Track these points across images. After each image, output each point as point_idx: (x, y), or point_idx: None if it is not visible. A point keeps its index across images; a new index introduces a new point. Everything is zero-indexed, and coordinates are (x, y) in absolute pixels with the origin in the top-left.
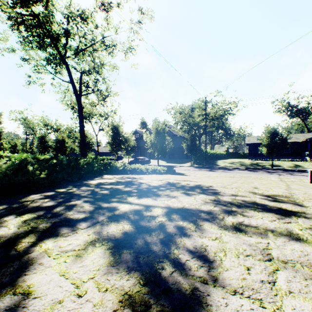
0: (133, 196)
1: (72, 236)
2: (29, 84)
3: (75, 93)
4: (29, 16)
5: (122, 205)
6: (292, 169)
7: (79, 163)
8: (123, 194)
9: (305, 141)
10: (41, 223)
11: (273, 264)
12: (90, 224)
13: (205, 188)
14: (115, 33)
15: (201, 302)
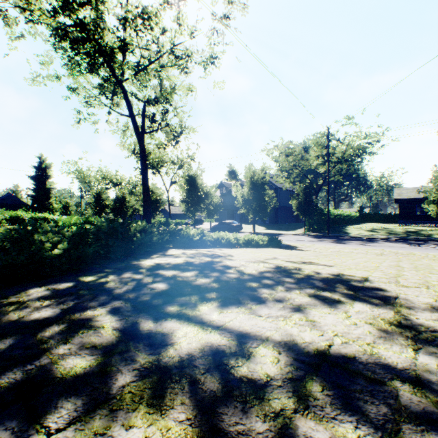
0: (209, 301)
1: None
2: (79, 122)
3: (135, 131)
4: (75, 27)
5: (183, 328)
6: None
7: (128, 230)
8: (191, 294)
9: None
10: None
11: None
12: (84, 405)
13: (358, 285)
14: (190, 37)
15: None
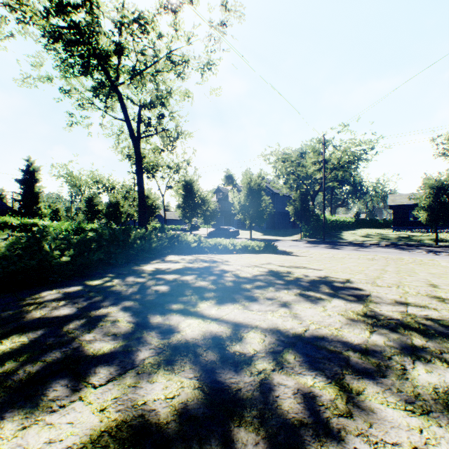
0: (208, 300)
1: (65, 412)
2: (71, 125)
3: (131, 135)
4: (68, 28)
5: (187, 320)
6: None
7: (128, 236)
8: (192, 295)
9: None
10: (25, 361)
11: None
12: (116, 370)
13: (339, 286)
14: (187, 43)
15: None
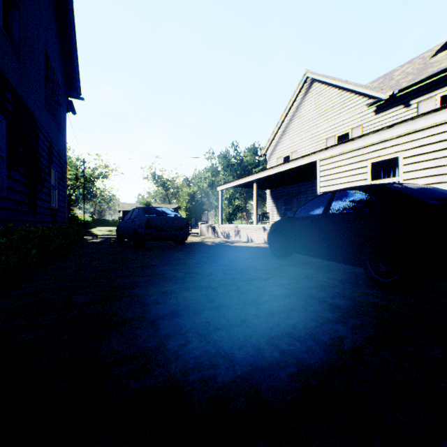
0: None
1: None
2: None
3: None
4: None
5: None
6: None
7: None
8: None
9: None
10: None
11: None
12: None
13: None
14: None
15: None
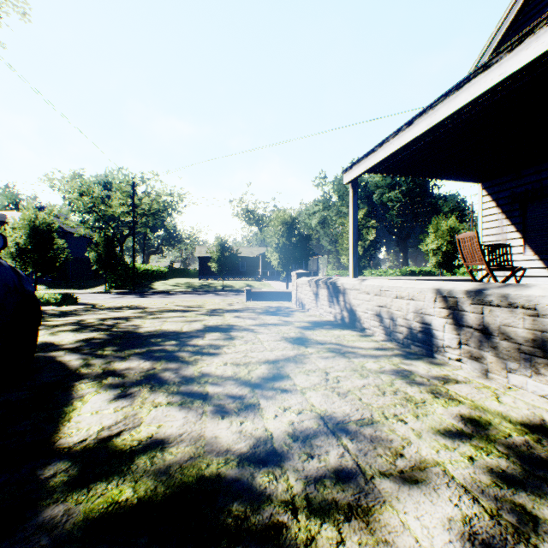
0: (52, 318)
1: None
2: None
3: None
4: None
5: (49, 322)
6: (242, 290)
7: None
8: None
9: (259, 256)
10: None
11: (166, 322)
12: None
13: (135, 307)
14: None
15: (133, 330)
